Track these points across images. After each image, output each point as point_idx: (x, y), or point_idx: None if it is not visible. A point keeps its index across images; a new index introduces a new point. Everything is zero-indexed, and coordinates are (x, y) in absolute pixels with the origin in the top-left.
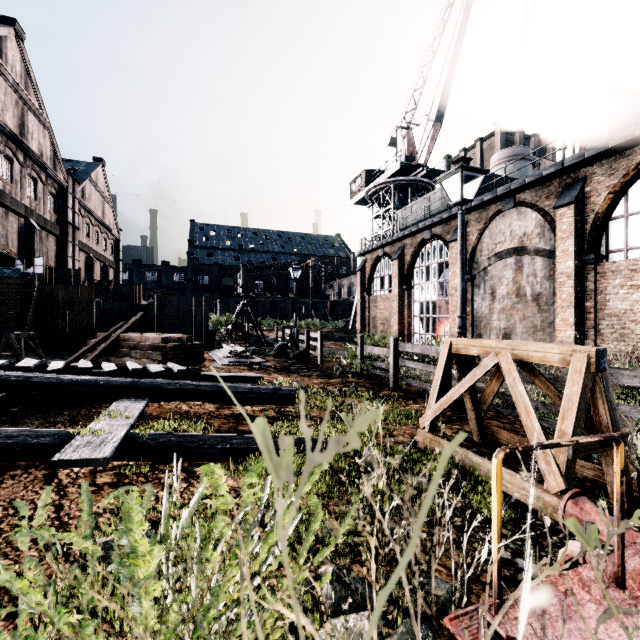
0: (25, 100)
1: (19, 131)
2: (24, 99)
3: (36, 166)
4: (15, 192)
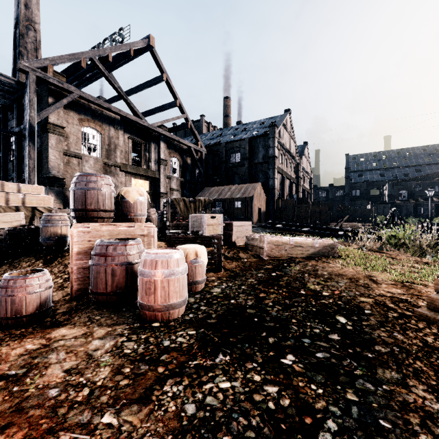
0: (290, 136)
1: (289, 148)
2: (290, 135)
3: (291, 158)
4: (287, 171)
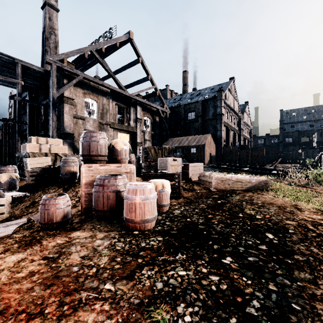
0: (234, 97)
1: (233, 107)
2: (234, 97)
3: (235, 114)
4: (232, 124)
